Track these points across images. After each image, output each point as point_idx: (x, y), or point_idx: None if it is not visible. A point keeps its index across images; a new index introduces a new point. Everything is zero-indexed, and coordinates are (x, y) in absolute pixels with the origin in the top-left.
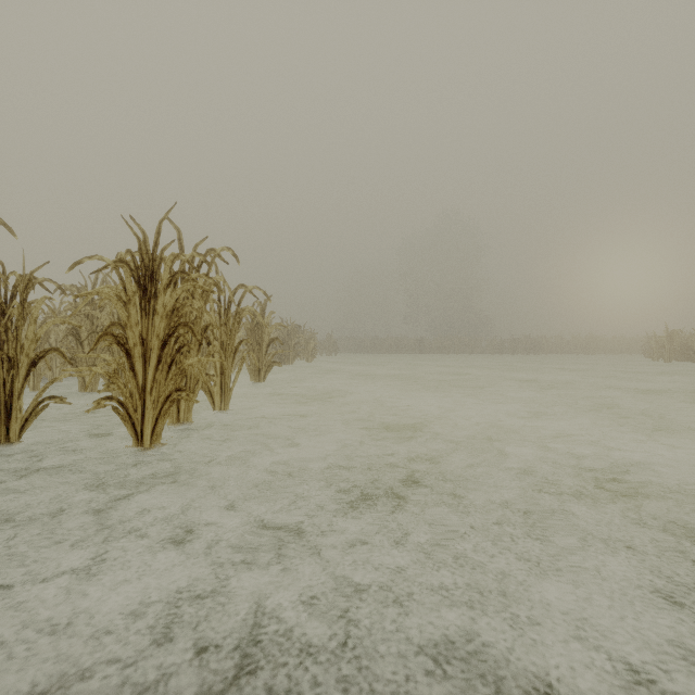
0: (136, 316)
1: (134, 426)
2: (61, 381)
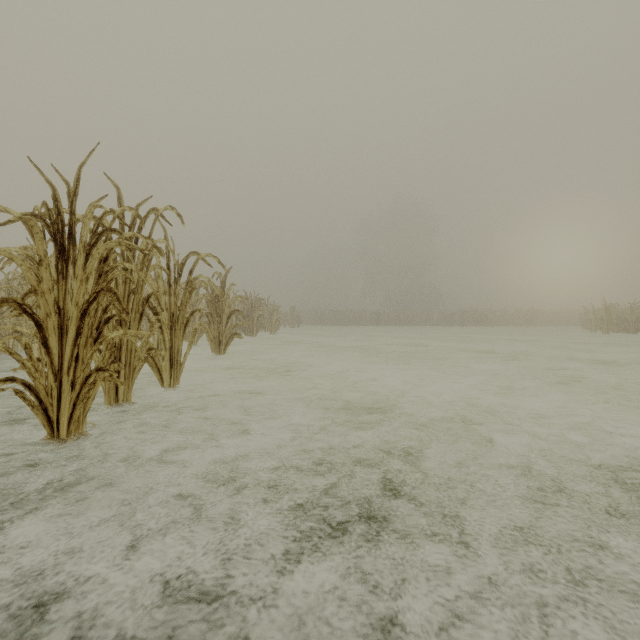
0: (49, 280)
1: (46, 413)
2: None
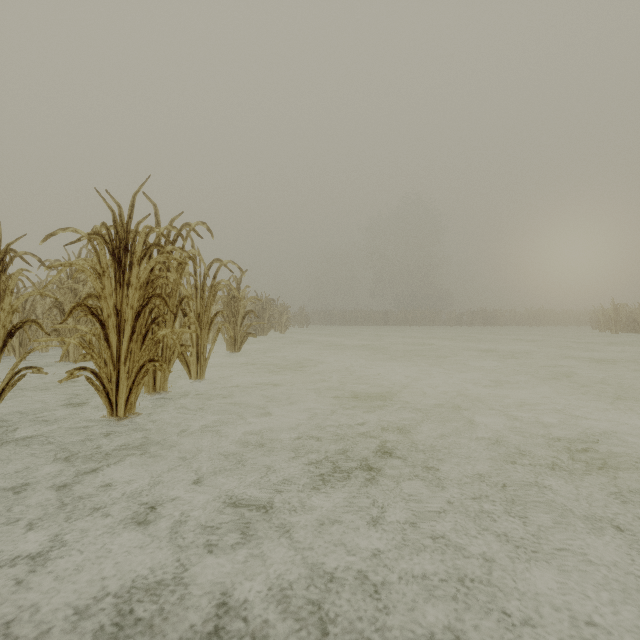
0: (110, 287)
1: (108, 396)
2: (47, 351)
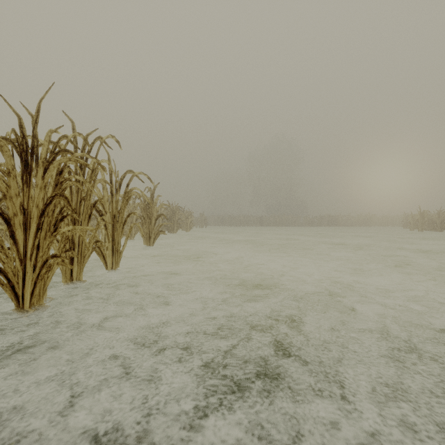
0: (15, 187)
1: (13, 289)
2: None
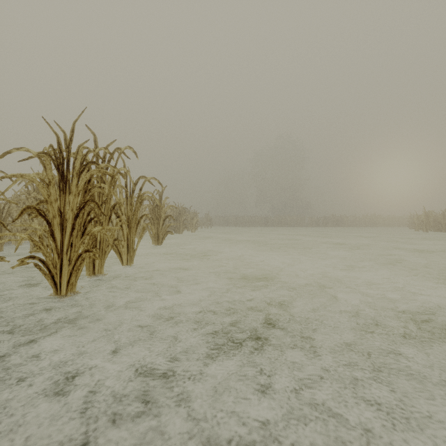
0: (55, 194)
1: (53, 278)
2: (21, 245)
